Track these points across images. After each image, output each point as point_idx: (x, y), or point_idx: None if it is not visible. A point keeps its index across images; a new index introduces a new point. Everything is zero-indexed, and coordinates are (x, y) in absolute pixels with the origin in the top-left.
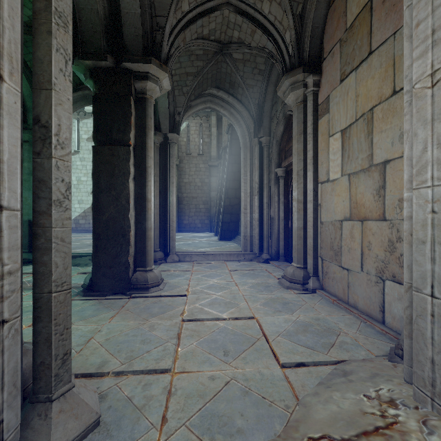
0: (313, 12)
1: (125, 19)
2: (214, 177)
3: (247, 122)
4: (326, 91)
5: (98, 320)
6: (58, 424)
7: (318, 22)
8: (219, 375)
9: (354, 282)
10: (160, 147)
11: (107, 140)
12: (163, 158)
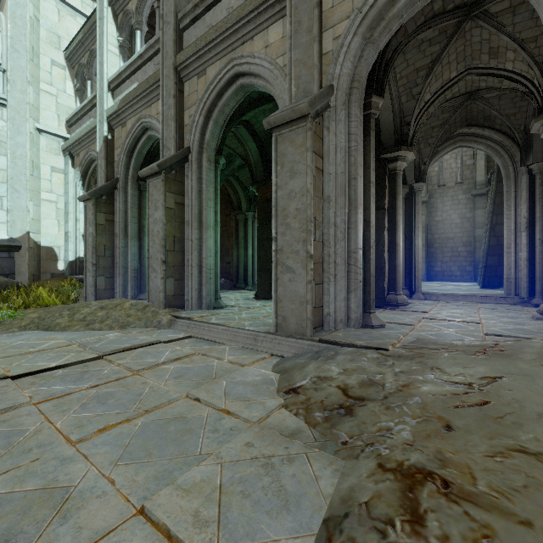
0: None
1: (382, 128)
2: (481, 209)
3: (509, 151)
4: None
5: None
6: (373, 319)
7: None
8: (441, 330)
9: None
10: (406, 196)
11: None
12: (408, 206)
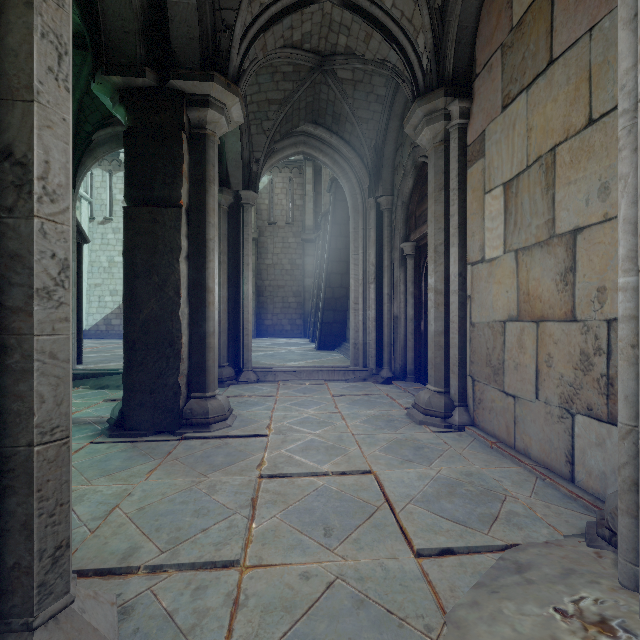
0: (459, 3)
1: (172, 13)
2: (310, 257)
3: (358, 174)
4: (480, 124)
5: (130, 476)
6: None
7: (467, 19)
8: (317, 570)
9: (524, 415)
10: (230, 211)
11: (145, 199)
12: (234, 227)
